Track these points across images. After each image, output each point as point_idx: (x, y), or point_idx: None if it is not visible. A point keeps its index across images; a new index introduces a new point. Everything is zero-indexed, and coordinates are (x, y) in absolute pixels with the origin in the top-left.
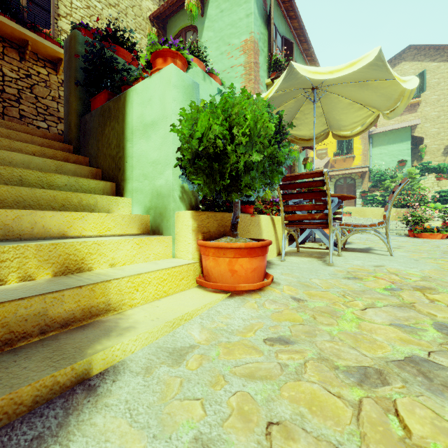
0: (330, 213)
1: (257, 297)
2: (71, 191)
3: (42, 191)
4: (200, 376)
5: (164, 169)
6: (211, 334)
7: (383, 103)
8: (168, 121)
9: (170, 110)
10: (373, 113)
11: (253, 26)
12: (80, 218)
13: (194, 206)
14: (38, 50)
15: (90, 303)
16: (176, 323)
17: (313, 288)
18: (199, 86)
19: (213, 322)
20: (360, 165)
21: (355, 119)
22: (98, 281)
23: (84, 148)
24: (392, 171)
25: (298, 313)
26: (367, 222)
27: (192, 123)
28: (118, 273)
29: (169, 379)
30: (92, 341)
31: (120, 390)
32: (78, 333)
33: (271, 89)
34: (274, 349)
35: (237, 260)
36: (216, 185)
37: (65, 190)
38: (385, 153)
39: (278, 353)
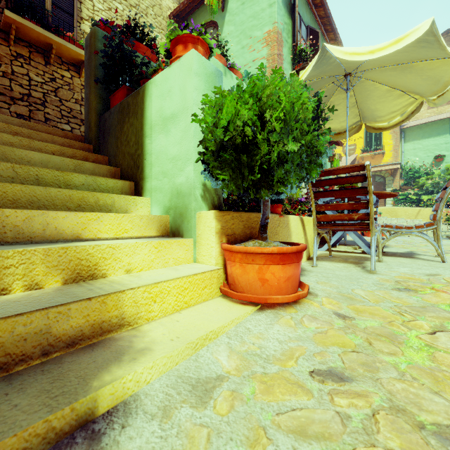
0: (371, 213)
1: (292, 312)
2: (89, 191)
3: (57, 190)
4: (233, 426)
5: (184, 165)
6: (241, 361)
7: (429, 88)
8: (189, 112)
9: (191, 101)
10: (415, 100)
11: (277, 15)
12: (95, 219)
13: (217, 206)
14: (62, 53)
15: (101, 317)
16: (199, 344)
17: (359, 301)
18: (222, 74)
19: (242, 343)
20: (391, 162)
21: (393, 108)
22: (110, 292)
23: (103, 147)
24: (427, 167)
25: (347, 335)
26: (400, 223)
27: (215, 111)
28: (134, 281)
29: (193, 428)
30: (99, 367)
31: (130, 442)
32: (85, 355)
33: (301, 76)
34: (325, 388)
35: (268, 267)
36: (244, 180)
37: (82, 189)
38: (419, 148)
39: (332, 395)
